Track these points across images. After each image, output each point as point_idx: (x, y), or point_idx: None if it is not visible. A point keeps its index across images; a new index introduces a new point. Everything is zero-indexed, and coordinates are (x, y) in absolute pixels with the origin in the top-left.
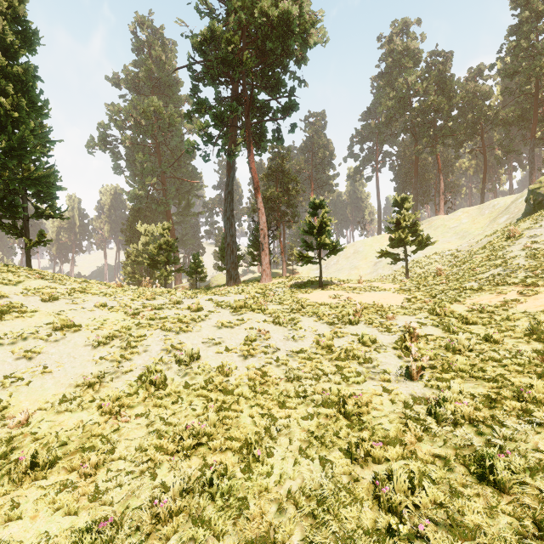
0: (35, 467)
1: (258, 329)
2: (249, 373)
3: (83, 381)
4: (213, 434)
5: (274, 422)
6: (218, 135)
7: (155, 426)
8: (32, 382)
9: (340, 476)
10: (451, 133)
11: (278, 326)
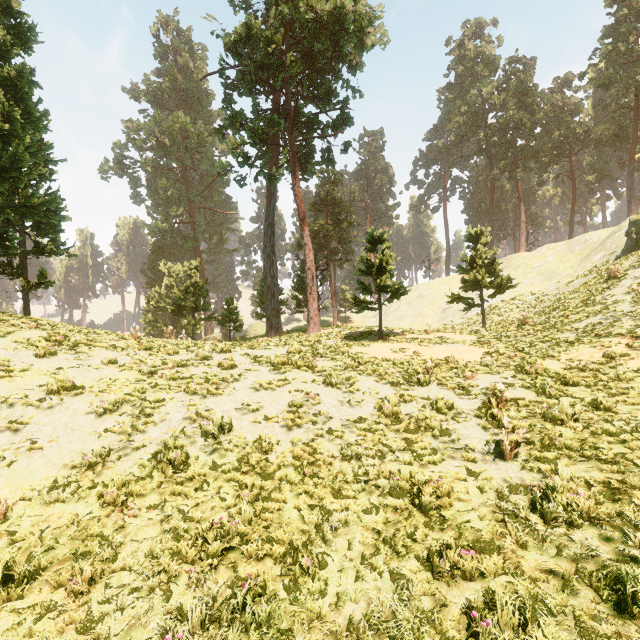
0: (8, 583)
1: (306, 391)
2: (294, 450)
3: (81, 460)
4: (248, 534)
5: (327, 518)
6: (256, 155)
7: (172, 522)
8: (16, 462)
9: (420, 600)
10: (534, 154)
11: (330, 388)
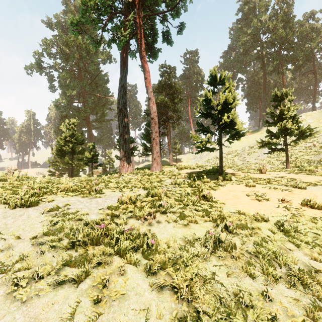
0: None
1: None
2: None
3: None
4: None
5: None
6: (107, 19)
7: None
8: None
9: None
10: (292, 59)
11: None
